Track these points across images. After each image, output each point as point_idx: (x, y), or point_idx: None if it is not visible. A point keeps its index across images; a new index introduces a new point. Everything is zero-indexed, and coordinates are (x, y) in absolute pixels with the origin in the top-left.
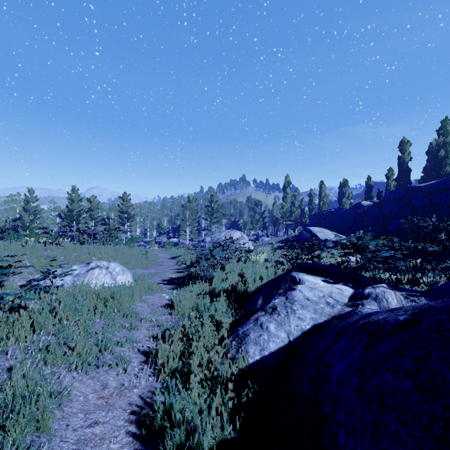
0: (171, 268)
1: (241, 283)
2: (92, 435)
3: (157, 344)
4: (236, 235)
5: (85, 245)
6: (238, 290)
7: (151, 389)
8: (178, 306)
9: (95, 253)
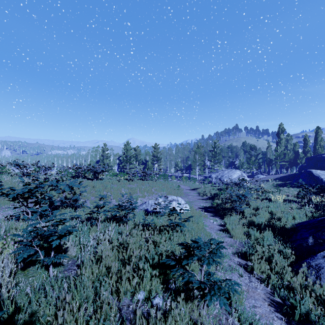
0: (197, 198)
1: (276, 220)
2: (259, 313)
3: (241, 260)
4: (237, 173)
5: (146, 181)
6: (281, 227)
7: (267, 292)
8: (233, 232)
9: (153, 186)
